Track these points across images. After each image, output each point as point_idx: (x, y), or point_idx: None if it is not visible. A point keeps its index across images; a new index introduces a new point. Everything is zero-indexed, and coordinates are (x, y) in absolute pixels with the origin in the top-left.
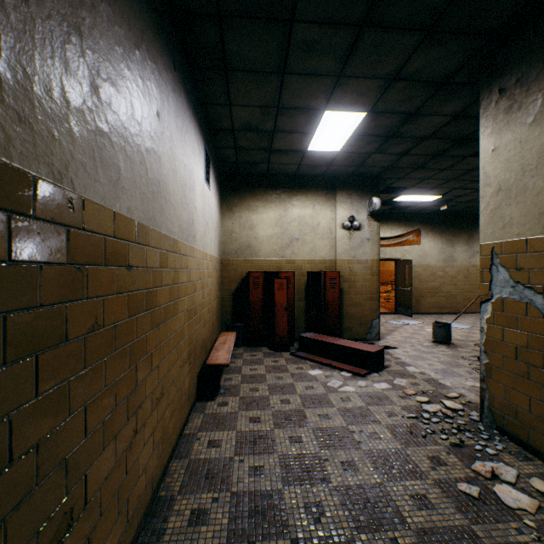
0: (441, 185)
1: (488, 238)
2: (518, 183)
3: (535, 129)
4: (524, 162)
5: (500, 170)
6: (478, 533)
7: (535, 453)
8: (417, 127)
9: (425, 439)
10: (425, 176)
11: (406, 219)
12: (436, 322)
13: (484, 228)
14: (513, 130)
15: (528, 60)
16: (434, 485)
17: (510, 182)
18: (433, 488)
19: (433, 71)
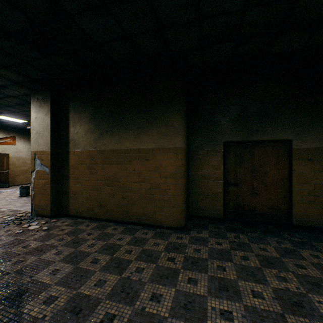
0: (26, 117)
1: (34, 149)
2: (43, 132)
3: (46, 117)
4: (44, 126)
5: (38, 126)
6: (19, 238)
7: (46, 216)
8: (6, 91)
9: (5, 227)
10: (15, 111)
11: (6, 129)
12: (22, 186)
13: (33, 145)
14: (41, 114)
15: (45, 94)
16: (6, 236)
17: (40, 131)
18: (5, 236)
19: (11, 77)
